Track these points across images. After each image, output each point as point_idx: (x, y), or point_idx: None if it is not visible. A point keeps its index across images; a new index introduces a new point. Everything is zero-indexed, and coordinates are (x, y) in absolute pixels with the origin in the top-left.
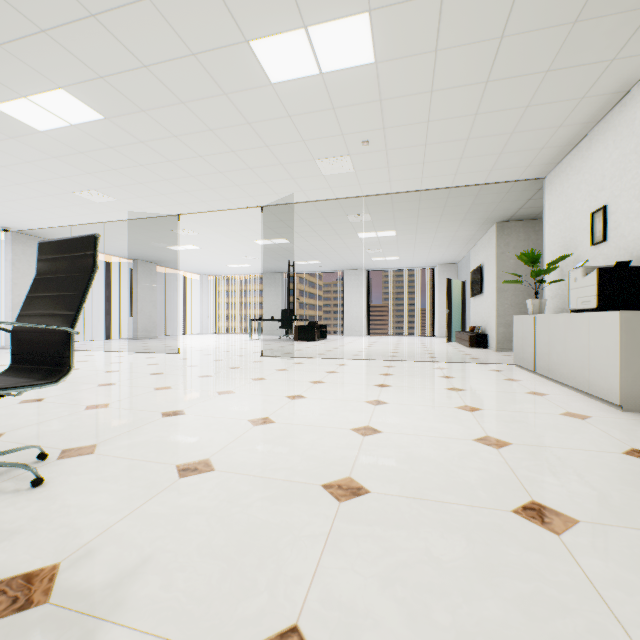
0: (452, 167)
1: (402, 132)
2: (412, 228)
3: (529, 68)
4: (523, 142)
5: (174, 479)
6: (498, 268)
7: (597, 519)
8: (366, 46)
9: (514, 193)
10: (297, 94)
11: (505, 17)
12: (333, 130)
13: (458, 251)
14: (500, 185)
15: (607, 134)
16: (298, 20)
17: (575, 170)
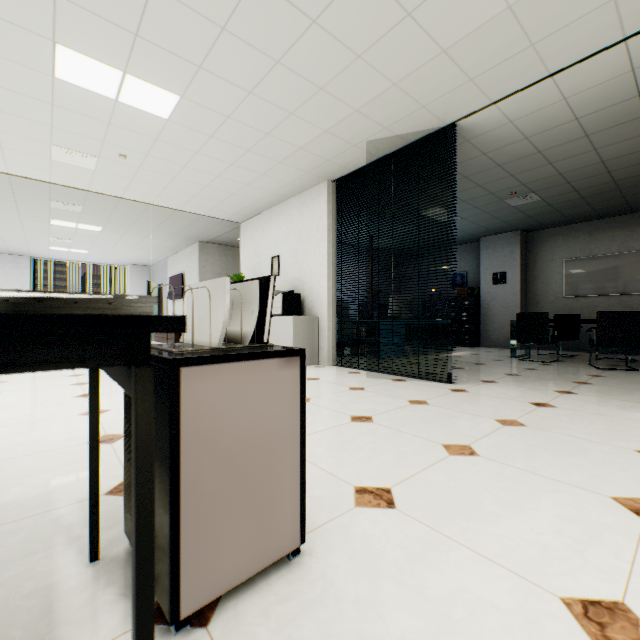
0: (187, 198)
1: (161, 163)
2: (124, 229)
3: (255, 169)
4: (238, 201)
5: (108, 445)
6: (201, 279)
7: (314, 396)
8: (167, 109)
9: (220, 226)
10: (78, 97)
11: (253, 144)
12: (96, 135)
13: (157, 256)
14: (214, 219)
15: (280, 215)
16: (122, 66)
17: (262, 227)
